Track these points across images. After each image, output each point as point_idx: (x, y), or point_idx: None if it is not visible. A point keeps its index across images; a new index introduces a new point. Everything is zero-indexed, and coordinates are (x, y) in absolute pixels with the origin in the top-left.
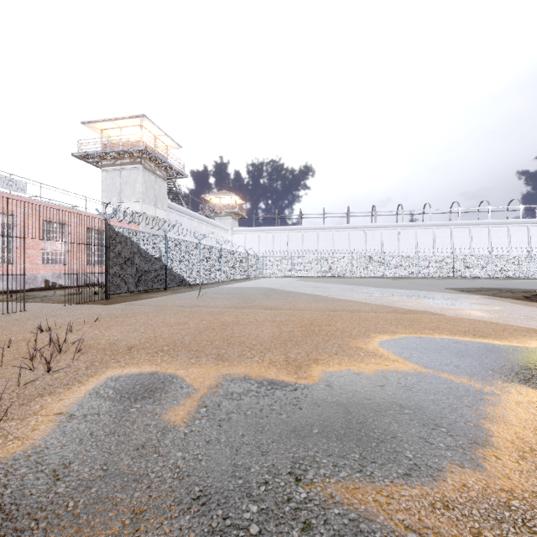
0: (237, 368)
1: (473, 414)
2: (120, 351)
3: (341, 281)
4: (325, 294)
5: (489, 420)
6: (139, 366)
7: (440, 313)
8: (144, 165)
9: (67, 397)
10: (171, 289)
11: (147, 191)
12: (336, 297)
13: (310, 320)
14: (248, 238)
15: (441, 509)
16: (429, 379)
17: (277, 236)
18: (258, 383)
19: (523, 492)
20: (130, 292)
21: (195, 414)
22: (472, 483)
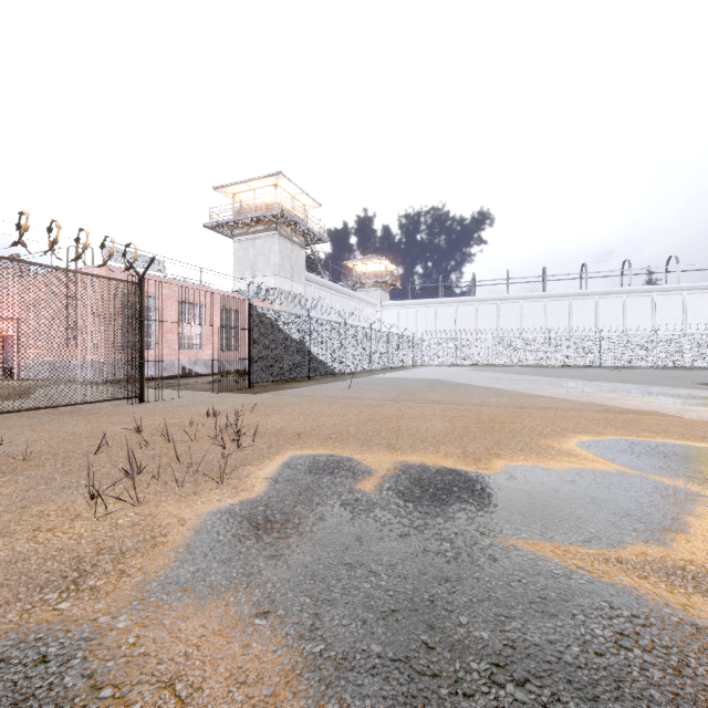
0: (411, 457)
1: (676, 510)
2: (290, 436)
3: (532, 371)
4: (508, 388)
5: (694, 516)
6: (315, 449)
7: (674, 414)
8: (280, 232)
9: (265, 468)
10: (314, 379)
11: (282, 262)
12: (525, 391)
13: (489, 416)
14: (402, 315)
15: (614, 563)
16: (633, 479)
17: (441, 311)
18: (435, 469)
19: (703, 563)
20: (272, 381)
21: (381, 487)
22: (652, 553)
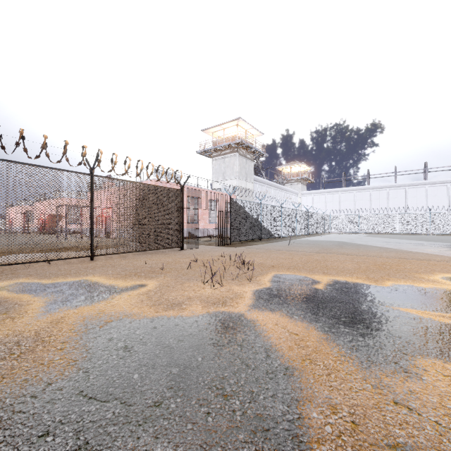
0: (338, 277)
1: None
2: (269, 266)
3: (414, 237)
4: (395, 247)
5: None
6: (285, 272)
7: None
8: (239, 152)
9: (265, 278)
10: (263, 240)
11: (241, 171)
12: (407, 250)
13: (381, 262)
14: (315, 199)
15: (447, 317)
16: None
17: (343, 196)
18: (352, 283)
19: None
20: (241, 240)
21: (326, 287)
22: None
